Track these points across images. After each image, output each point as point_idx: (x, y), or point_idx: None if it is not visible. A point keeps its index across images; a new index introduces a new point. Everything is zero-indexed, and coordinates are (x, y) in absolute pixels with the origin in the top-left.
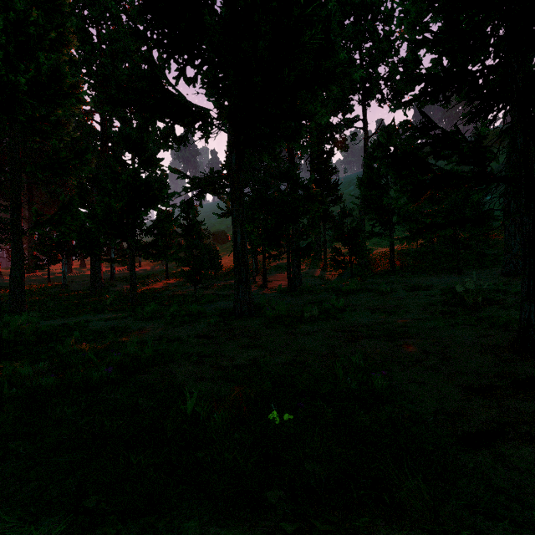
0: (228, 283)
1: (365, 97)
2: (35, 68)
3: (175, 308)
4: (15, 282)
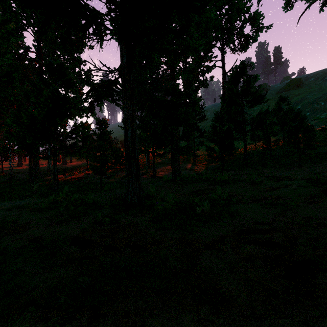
0: None
1: (224, 44)
2: None
3: (76, 197)
4: None
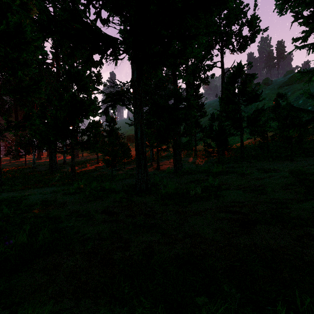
0: (135, 166)
1: (223, 47)
2: (6, 24)
3: (94, 185)
4: None
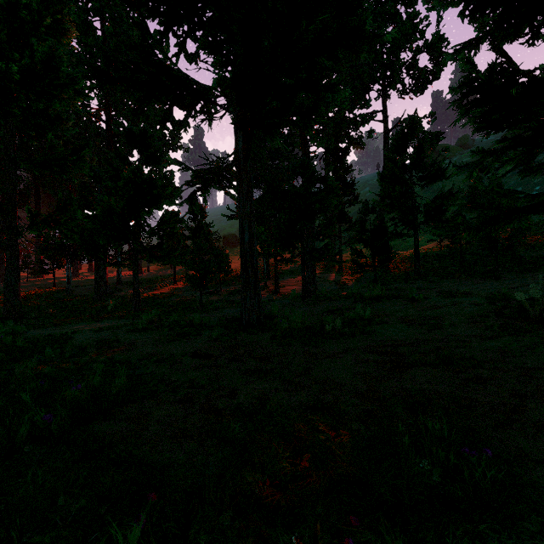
0: (238, 288)
1: (385, 87)
2: (29, 56)
3: (175, 317)
4: (9, 286)
